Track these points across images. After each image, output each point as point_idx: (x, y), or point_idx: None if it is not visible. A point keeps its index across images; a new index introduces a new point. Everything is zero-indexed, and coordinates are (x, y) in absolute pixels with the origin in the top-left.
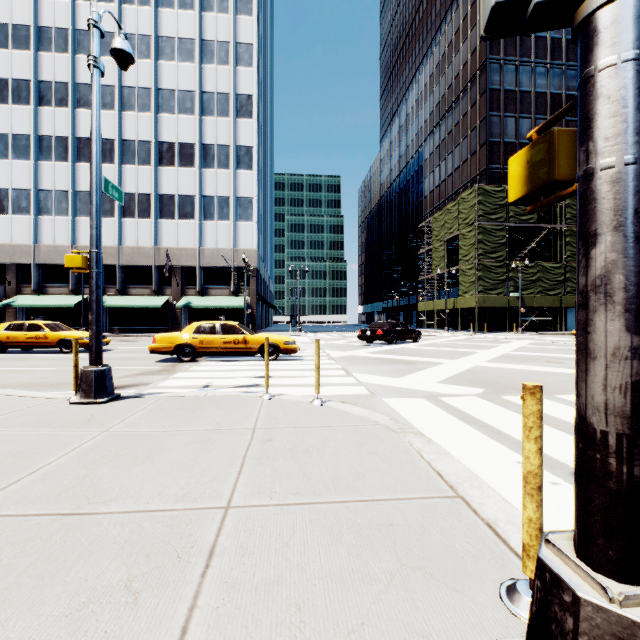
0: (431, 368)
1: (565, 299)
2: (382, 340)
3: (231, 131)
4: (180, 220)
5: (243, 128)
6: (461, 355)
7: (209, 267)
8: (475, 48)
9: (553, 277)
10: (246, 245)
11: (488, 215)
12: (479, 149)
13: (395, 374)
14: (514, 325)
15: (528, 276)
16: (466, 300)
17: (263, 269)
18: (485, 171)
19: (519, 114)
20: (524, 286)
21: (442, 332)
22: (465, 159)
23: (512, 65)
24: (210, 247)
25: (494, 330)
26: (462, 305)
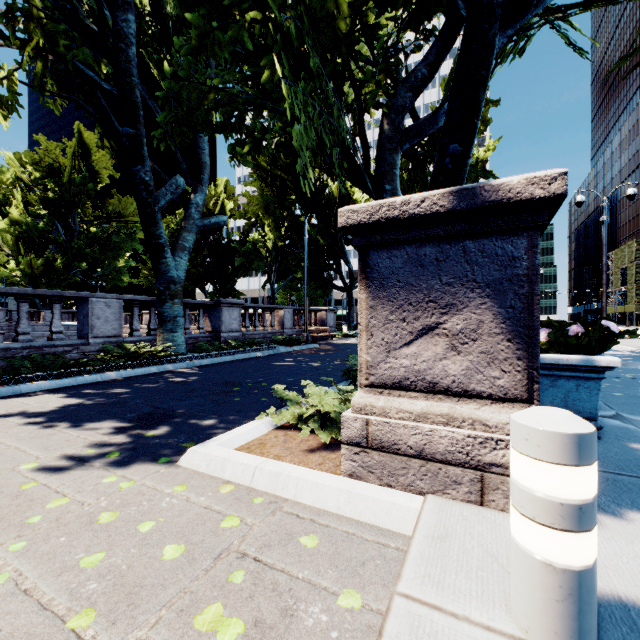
0: None
1: None
2: None
3: None
4: None
5: None
6: None
7: None
8: None
9: None
10: None
11: None
12: None
13: None
14: None
15: None
16: (629, 307)
17: None
18: None
19: None
20: None
21: None
22: None
23: None
24: None
25: None
26: (627, 310)
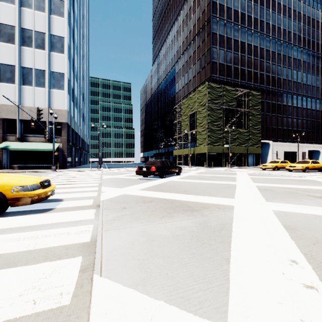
0: (235, 226)
1: (249, 149)
2: (155, 175)
3: (46, 23)
4: (1, 83)
5: (56, 23)
6: (227, 189)
7: (28, 120)
8: (204, 10)
9: (244, 137)
10: (59, 106)
11: (213, 100)
12: (206, 65)
13: (195, 268)
14: (227, 163)
15: (232, 136)
16: (201, 148)
17: (76, 126)
18: (210, 77)
19: (226, 49)
20: (230, 141)
21: (188, 167)
22: (198, 71)
23: (223, 22)
24: (28, 105)
25: (214, 166)
26: (199, 151)
